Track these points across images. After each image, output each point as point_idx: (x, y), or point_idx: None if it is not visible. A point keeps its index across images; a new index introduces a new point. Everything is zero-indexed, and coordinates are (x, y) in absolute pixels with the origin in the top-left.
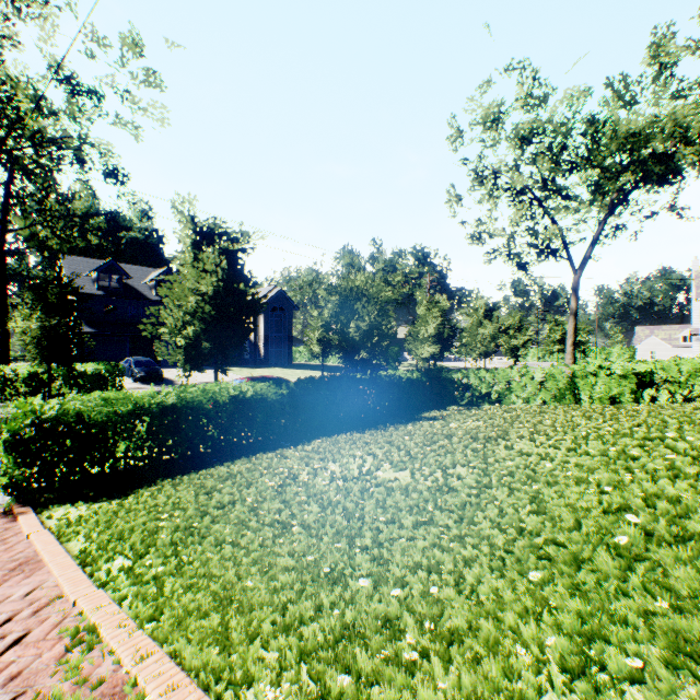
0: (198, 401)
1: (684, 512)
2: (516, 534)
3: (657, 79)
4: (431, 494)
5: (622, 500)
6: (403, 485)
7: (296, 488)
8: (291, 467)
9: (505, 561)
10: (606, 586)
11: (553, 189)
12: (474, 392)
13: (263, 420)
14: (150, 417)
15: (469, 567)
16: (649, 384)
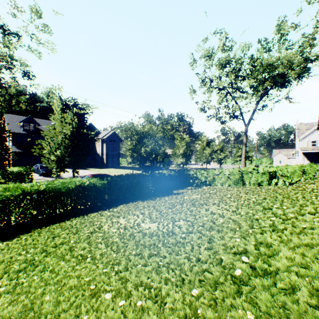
0: (58, 188)
1: (272, 253)
2: (196, 262)
3: (279, 40)
4: (162, 237)
5: (245, 245)
6: (151, 231)
7: (99, 234)
8: (102, 221)
9: (185, 280)
10: (223, 306)
11: (236, 88)
12: (199, 180)
13: (93, 196)
14: (31, 197)
15: (167, 283)
16: (274, 177)
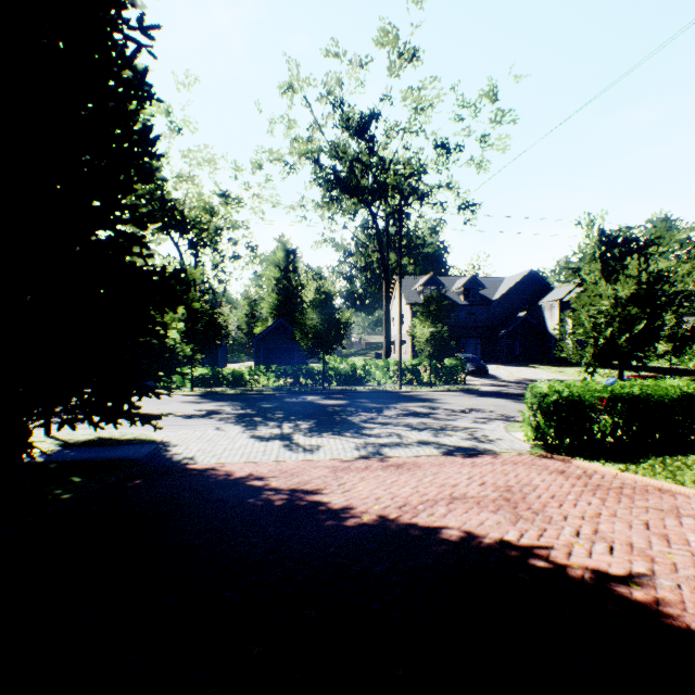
0: (656, 395)
1: None
2: None
3: None
4: None
5: None
6: None
7: None
8: None
9: None
10: None
11: None
12: None
13: None
14: (621, 404)
15: None
16: None
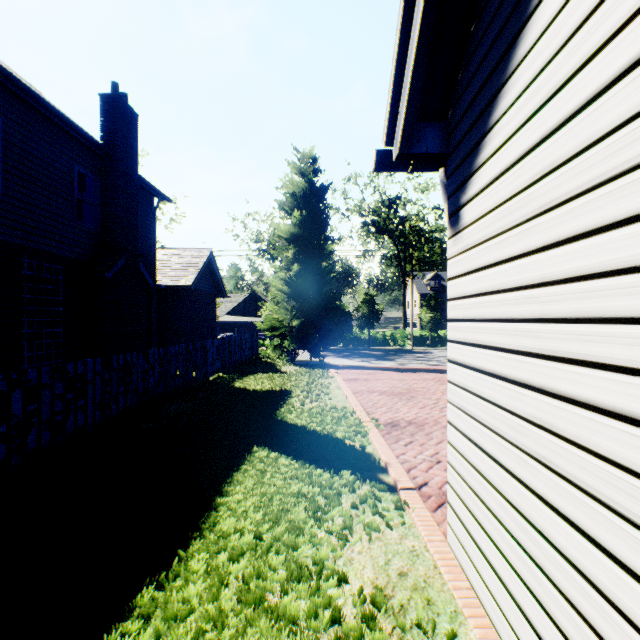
0: None
1: None
2: None
3: None
4: None
5: None
6: None
7: None
8: None
9: None
10: None
11: None
12: None
13: None
14: None
15: None
16: None
